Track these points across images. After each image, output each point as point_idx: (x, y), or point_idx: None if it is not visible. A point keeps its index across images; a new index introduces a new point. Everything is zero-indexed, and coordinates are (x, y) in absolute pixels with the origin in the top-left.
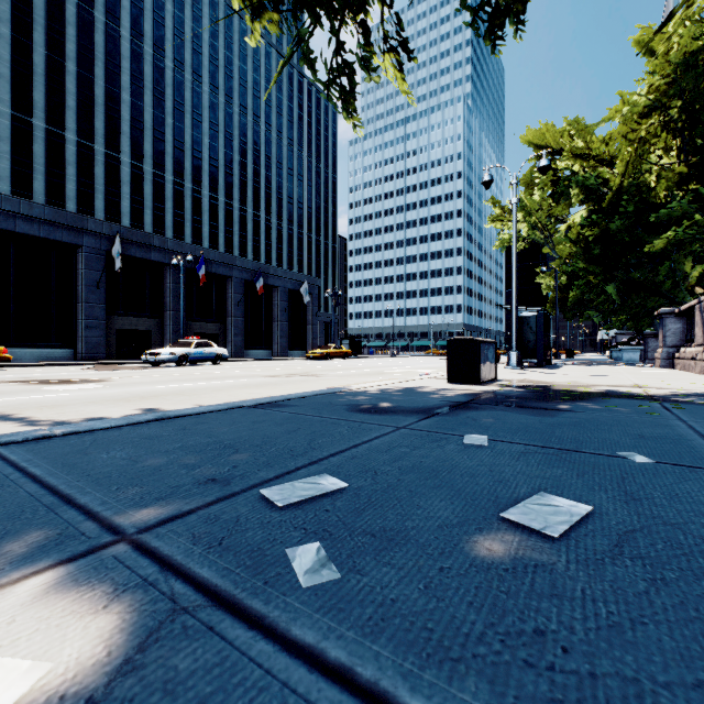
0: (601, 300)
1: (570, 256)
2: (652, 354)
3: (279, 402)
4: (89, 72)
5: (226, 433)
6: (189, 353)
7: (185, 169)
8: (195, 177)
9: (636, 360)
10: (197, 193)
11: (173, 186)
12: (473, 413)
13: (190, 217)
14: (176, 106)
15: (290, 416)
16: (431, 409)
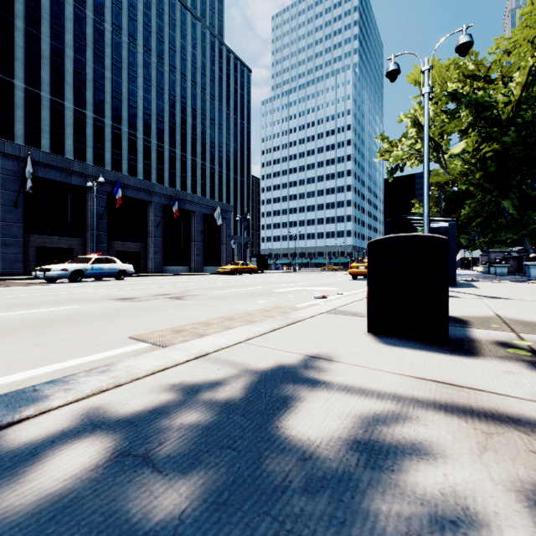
0: (479, 221)
1: (461, 176)
2: None
3: None
4: (36, 29)
5: None
6: (85, 269)
7: (122, 116)
8: (131, 123)
9: None
10: (133, 136)
11: (111, 129)
12: None
13: (127, 156)
14: (114, 62)
15: None
16: None
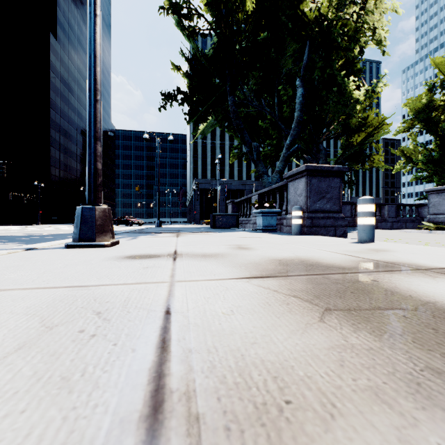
0: None
1: None
2: None
3: None
4: None
5: None
6: None
7: None
8: None
9: None
10: None
11: None
12: None
13: None
14: None
15: None
16: None
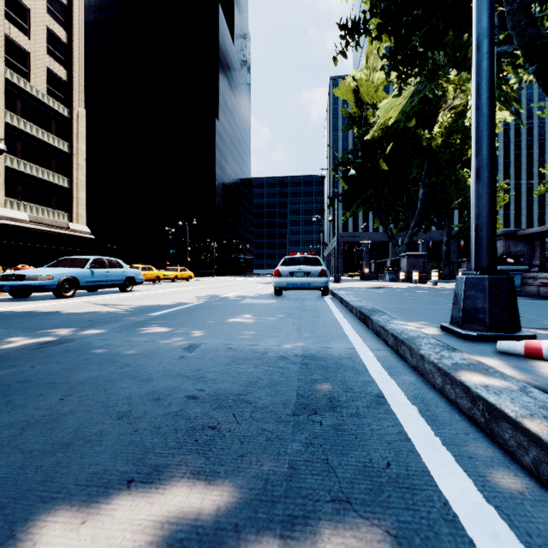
0: None
1: None
2: None
3: None
4: None
5: None
6: None
7: None
8: None
9: None
10: None
11: None
12: None
13: None
14: None
15: None
16: None
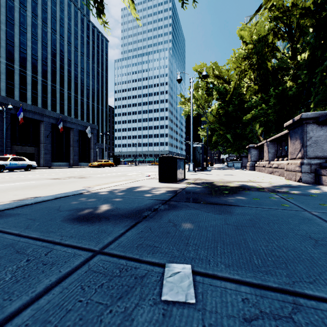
0: (224, 141)
1: (213, 121)
2: (244, 164)
3: (8, 209)
4: None
5: None
6: (6, 164)
7: (14, 58)
8: (21, 63)
9: (239, 167)
10: (23, 72)
11: (6, 66)
12: (173, 213)
13: (18, 85)
14: (8, 19)
15: None
16: (141, 211)
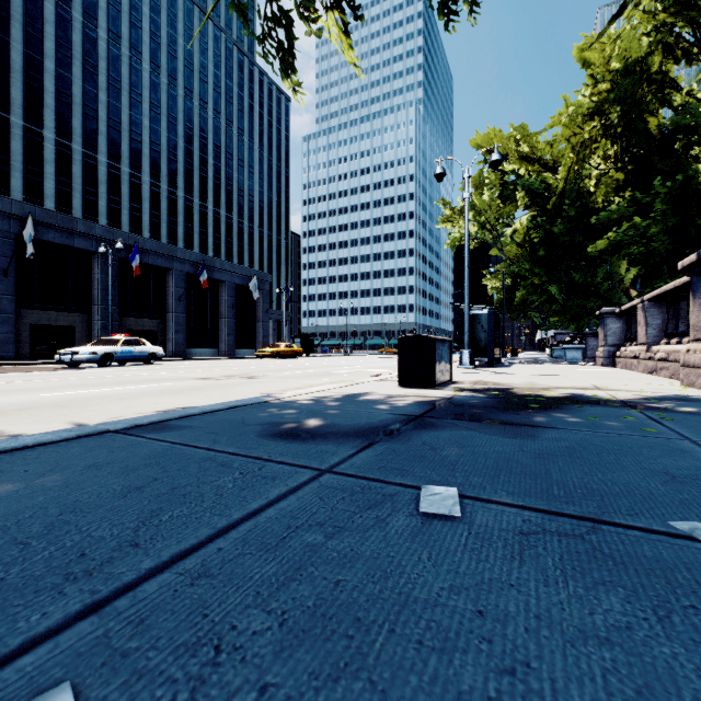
0: (543, 301)
1: (516, 257)
2: (591, 353)
3: (171, 420)
4: (3, 32)
5: (0, 502)
6: (115, 352)
7: (121, 152)
8: (133, 161)
9: (578, 358)
10: (136, 178)
11: (107, 169)
12: (430, 434)
13: (128, 204)
14: (111, 81)
15: (164, 449)
16: (376, 429)
